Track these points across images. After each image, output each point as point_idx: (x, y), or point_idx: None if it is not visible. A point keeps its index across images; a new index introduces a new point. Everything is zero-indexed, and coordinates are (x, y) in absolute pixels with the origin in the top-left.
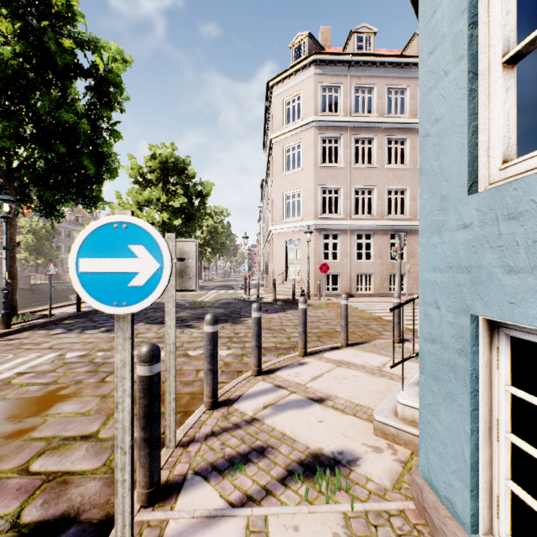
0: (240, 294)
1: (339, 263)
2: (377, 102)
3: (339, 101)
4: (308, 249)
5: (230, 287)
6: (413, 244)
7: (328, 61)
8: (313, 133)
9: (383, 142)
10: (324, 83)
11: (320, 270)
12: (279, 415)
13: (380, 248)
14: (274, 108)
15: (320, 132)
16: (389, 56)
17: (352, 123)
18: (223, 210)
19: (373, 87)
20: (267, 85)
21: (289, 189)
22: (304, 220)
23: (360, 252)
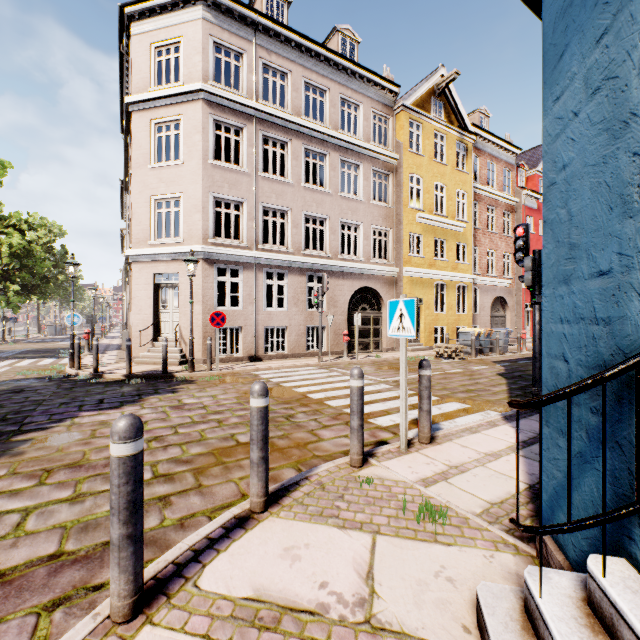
0: (61, 367)
1: (241, 313)
2: (293, 96)
3: (241, 76)
4: (191, 289)
5: (52, 352)
6: (334, 289)
7: (225, 8)
8: (201, 110)
9: (299, 151)
10: (218, 39)
11: (211, 323)
12: None
13: (296, 293)
14: (134, 54)
15: (213, 111)
16: (308, 39)
17: (260, 113)
18: (53, 225)
19: (288, 74)
20: (120, 10)
21: (161, 191)
22: (186, 243)
23: (268, 299)
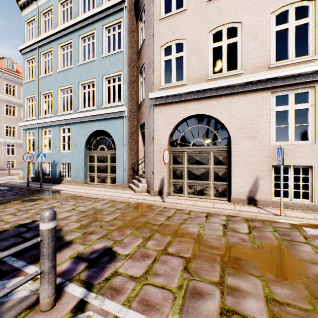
0: None
1: None
2: (18, 93)
3: None
4: None
5: None
6: None
7: None
8: None
9: (20, 109)
10: None
11: None
12: (1, 179)
13: (19, 150)
14: None
15: None
16: None
17: (5, 98)
18: None
19: (16, 86)
20: None
21: None
22: None
23: (7, 151)
